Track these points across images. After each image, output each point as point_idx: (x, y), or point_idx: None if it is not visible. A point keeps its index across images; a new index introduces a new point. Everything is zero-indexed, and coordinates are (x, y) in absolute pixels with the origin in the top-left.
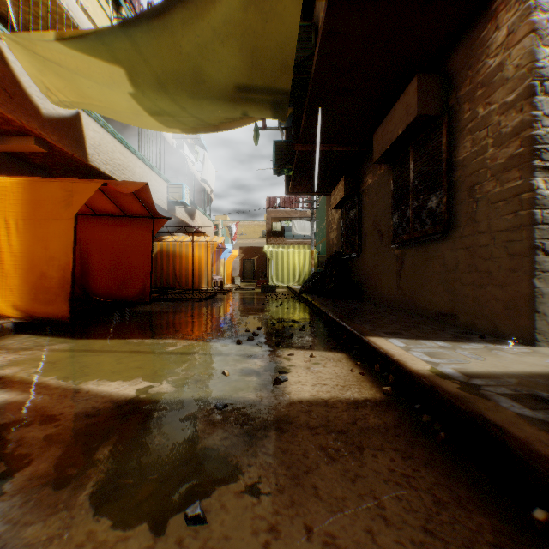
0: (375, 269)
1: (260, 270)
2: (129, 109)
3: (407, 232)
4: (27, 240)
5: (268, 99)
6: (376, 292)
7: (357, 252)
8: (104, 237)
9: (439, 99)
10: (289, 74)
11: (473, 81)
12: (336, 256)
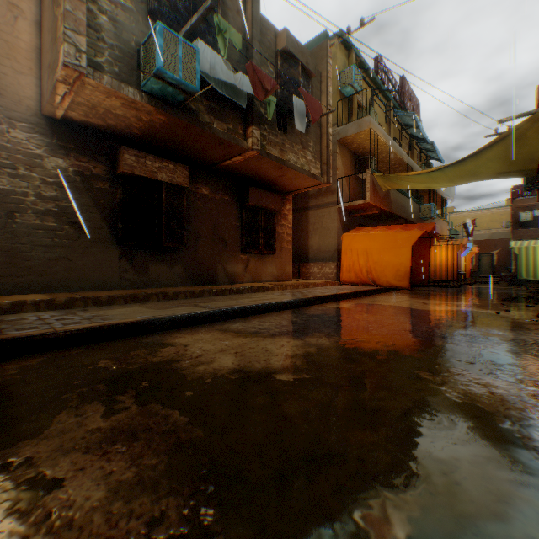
0: None
1: (500, 265)
2: (423, 187)
3: None
4: (391, 256)
5: (518, 173)
6: None
7: None
8: None
9: None
10: (534, 163)
11: None
12: None
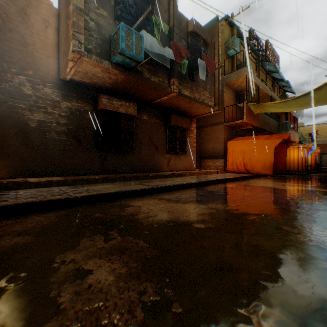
0: None
1: None
2: (282, 111)
3: None
4: (260, 155)
5: None
6: None
7: None
8: None
9: None
10: None
11: None
12: None
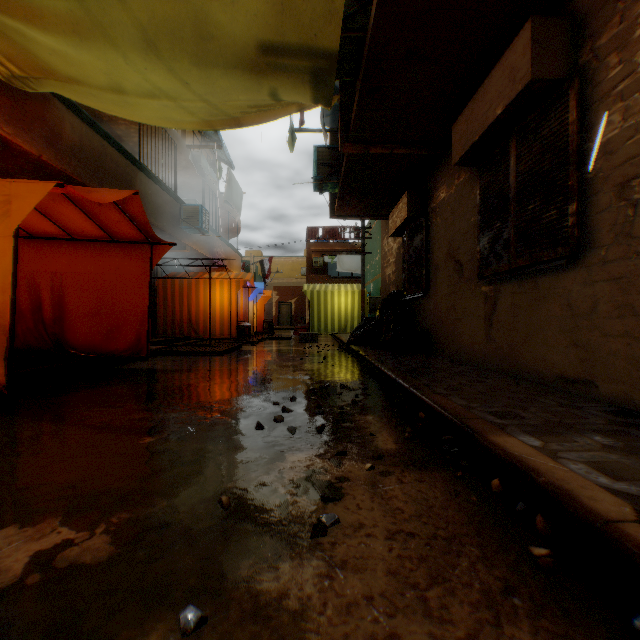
0: (450, 313)
1: (299, 315)
2: (111, 88)
3: (505, 259)
4: None
5: (305, 68)
6: (452, 344)
7: (424, 291)
8: (84, 269)
9: (563, 56)
10: (337, 23)
11: (628, 15)
12: (395, 296)
